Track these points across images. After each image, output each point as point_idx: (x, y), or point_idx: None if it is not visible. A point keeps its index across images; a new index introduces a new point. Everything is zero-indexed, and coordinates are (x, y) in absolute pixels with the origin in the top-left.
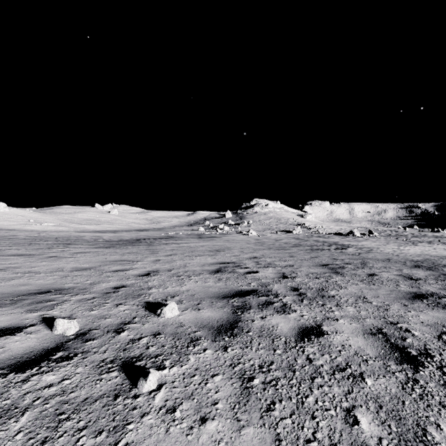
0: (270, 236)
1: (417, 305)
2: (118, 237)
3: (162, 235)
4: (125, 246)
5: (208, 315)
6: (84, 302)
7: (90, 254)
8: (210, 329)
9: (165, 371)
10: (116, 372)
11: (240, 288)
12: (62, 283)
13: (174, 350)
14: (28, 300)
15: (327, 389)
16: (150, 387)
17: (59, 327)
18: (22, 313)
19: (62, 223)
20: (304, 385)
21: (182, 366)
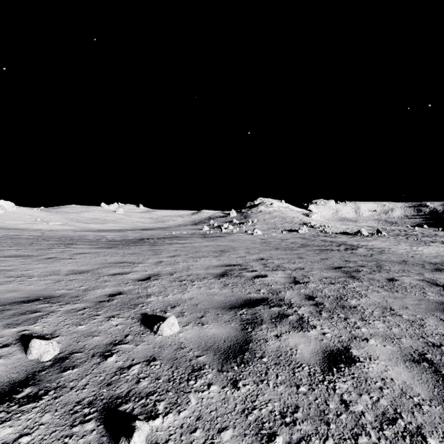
0: (276, 236)
1: None
2: (121, 237)
3: (166, 235)
4: (127, 246)
5: (212, 332)
6: (73, 314)
7: (90, 255)
8: (216, 353)
9: (157, 420)
10: (93, 422)
11: (249, 295)
12: (53, 290)
13: (171, 386)
14: (11, 310)
15: None
16: None
17: (34, 351)
18: None
19: (68, 222)
20: None
21: (179, 413)
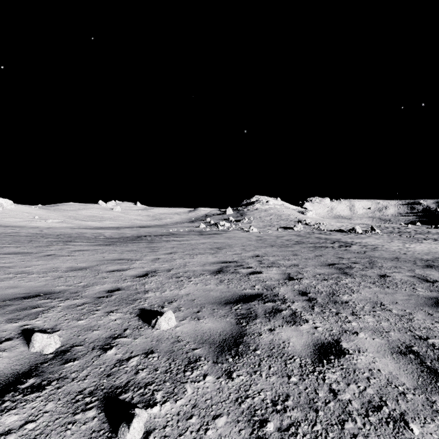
0: (271, 233)
1: None
2: (119, 234)
3: (163, 232)
4: (125, 243)
5: (208, 326)
6: (73, 309)
7: (88, 252)
8: (211, 346)
9: (155, 408)
10: (94, 410)
11: (244, 291)
12: (53, 286)
13: (168, 377)
14: (12, 306)
15: None
16: (134, 436)
17: (37, 344)
18: (1, 324)
19: (66, 220)
20: (333, 434)
21: (176, 402)
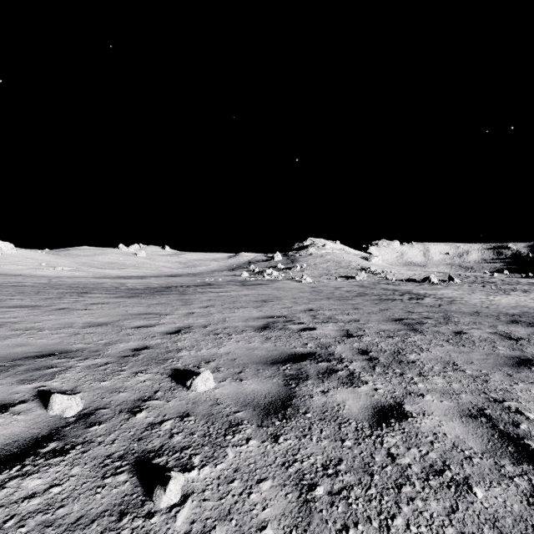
0: (328, 283)
1: (525, 375)
2: (144, 285)
3: (198, 282)
4: (152, 295)
5: (252, 388)
6: (94, 369)
7: (108, 306)
8: (256, 409)
9: (193, 472)
10: (126, 474)
11: (294, 350)
12: (69, 344)
13: (207, 441)
14: (23, 365)
15: (420, 504)
16: (171, 499)
17: (56, 406)
18: (12, 385)
19: (79, 267)
20: (388, 498)
21: (216, 466)
